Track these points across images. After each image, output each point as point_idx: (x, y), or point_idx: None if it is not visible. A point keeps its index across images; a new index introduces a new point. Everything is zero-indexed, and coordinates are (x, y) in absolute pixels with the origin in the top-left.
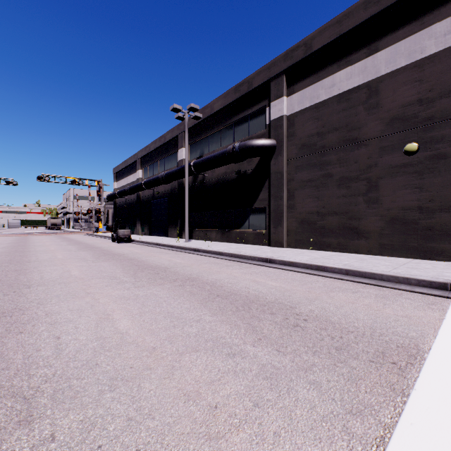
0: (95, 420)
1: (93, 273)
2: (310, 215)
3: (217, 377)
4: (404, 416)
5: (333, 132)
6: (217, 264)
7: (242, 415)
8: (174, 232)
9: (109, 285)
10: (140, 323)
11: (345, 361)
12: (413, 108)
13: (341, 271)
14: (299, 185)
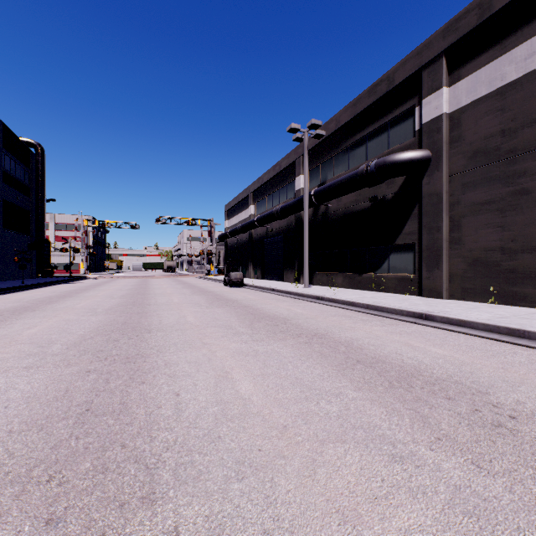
0: (223, 520)
1: (208, 321)
2: (488, 252)
3: (382, 492)
4: None
5: (531, 125)
6: (349, 318)
7: None
8: (290, 275)
9: (225, 335)
10: (264, 388)
11: None
12: None
13: None
14: (468, 210)
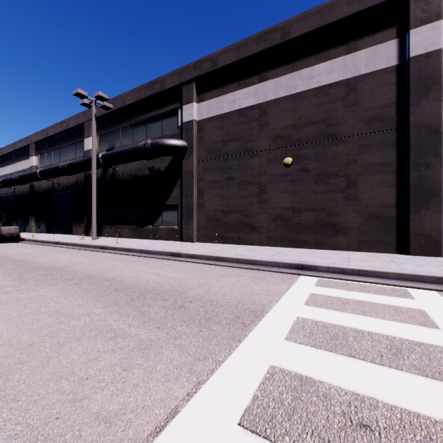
0: None
1: None
2: (216, 212)
3: (95, 357)
4: (234, 354)
5: (235, 141)
6: (124, 261)
7: (110, 379)
8: (80, 229)
9: None
10: (18, 324)
11: (209, 326)
12: (289, 130)
13: (234, 260)
14: (207, 185)
